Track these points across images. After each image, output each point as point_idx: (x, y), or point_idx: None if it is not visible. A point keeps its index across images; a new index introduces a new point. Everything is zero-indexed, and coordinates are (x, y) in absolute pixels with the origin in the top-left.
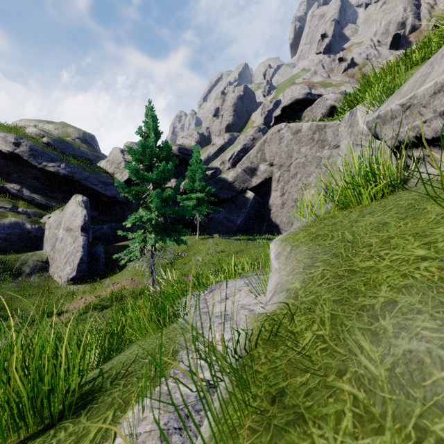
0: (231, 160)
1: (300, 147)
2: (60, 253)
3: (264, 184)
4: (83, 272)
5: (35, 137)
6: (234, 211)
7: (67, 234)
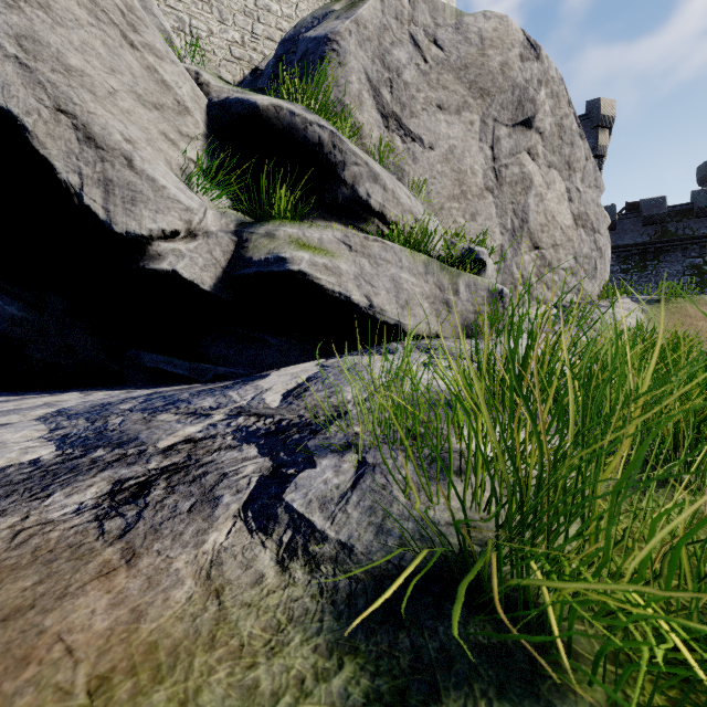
0: None
1: None
2: None
3: None
4: None
5: None
6: None
7: None
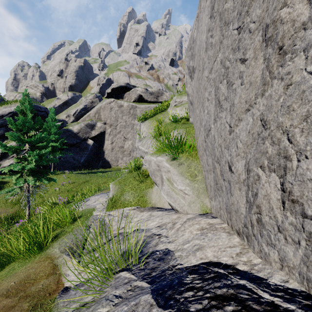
0: (75, 115)
1: (122, 115)
2: None
3: (100, 135)
4: None
5: None
6: (78, 153)
7: None
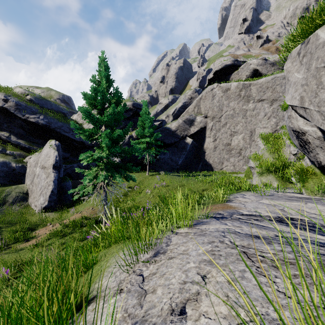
0: (174, 114)
1: (229, 102)
2: (36, 186)
3: (200, 132)
4: (54, 202)
5: (21, 95)
6: (176, 154)
7: (42, 171)
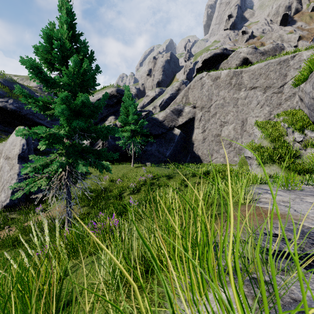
0: (161, 106)
1: (218, 91)
2: None
3: (188, 123)
4: (18, 200)
5: None
6: (163, 145)
7: (5, 162)
